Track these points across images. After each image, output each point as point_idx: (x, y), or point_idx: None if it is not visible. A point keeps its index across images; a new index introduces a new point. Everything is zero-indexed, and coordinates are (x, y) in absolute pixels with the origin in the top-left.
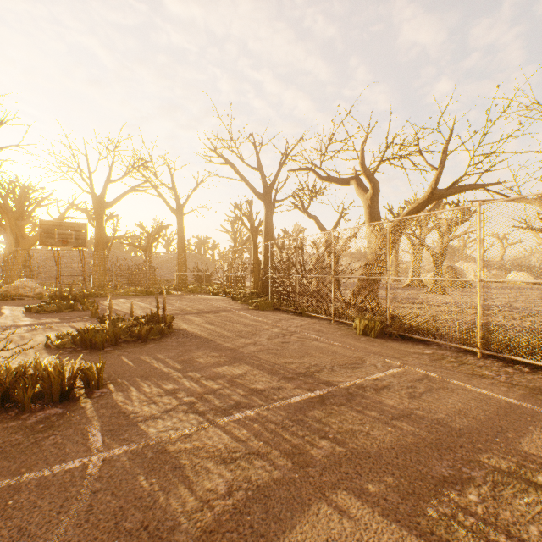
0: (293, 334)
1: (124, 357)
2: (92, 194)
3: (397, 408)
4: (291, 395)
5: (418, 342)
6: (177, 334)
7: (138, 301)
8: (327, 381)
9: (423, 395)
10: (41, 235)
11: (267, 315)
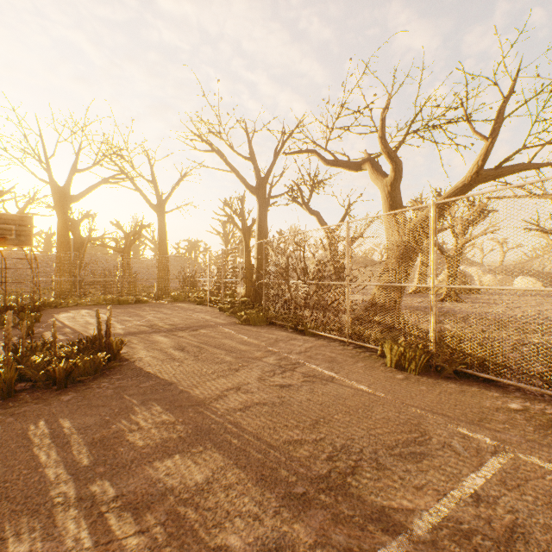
0: (296, 367)
1: None
2: (51, 184)
3: None
4: None
5: (485, 383)
6: (124, 369)
7: (103, 312)
8: (379, 510)
9: None
10: None
11: (259, 333)
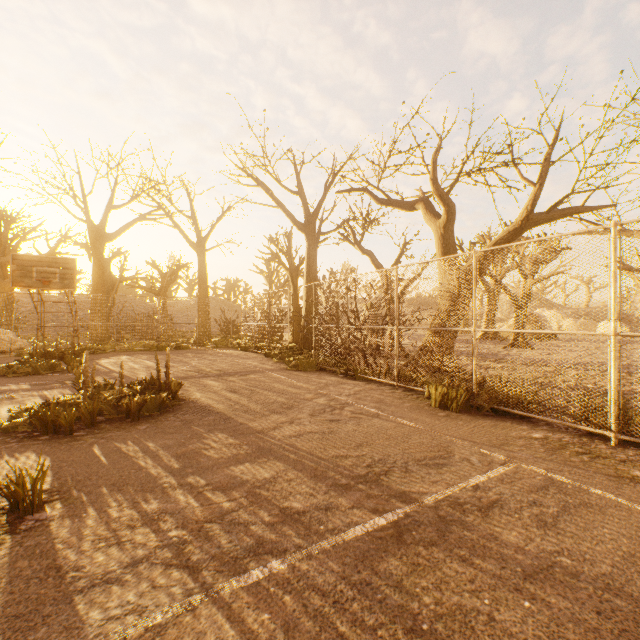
0: (345, 406)
1: (98, 448)
2: (88, 222)
3: (526, 551)
4: (348, 524)
5: (519, 419)
6: (185, 407)
7: (145, 358)
8: (401, 492)
9: (560, 521)
10: (14, 273)
11: (309, 378)
